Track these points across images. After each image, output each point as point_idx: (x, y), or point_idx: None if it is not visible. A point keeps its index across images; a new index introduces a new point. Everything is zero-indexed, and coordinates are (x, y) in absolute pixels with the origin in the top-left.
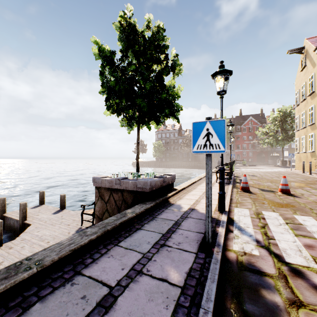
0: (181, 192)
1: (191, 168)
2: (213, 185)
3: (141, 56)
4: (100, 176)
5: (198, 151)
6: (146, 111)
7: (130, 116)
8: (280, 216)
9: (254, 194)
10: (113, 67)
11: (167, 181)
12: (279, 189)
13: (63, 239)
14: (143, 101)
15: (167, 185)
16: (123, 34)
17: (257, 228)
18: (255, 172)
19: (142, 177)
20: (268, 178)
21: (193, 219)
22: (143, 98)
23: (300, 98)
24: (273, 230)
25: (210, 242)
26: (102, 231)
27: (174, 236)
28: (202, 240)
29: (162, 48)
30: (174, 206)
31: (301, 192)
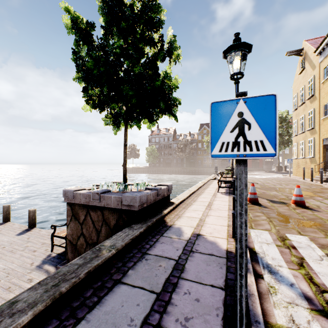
0: (179, 206)
1: (186, 174)
2: (216, 196)
3: (129, 34)
4: (74, 188)
5: (223, 154)
6: (134, 102)
7: (115, 112)
8: (313, 242)
9: (265, 207)
10: (93, 48)
11: (162, 194)
12: (292, 201)
13: (20, 275)
14: (130, 89)
15: (162, 198)
16: (105, 5)
17: (294, 268)
18: (255, 179)
19: (130, 189)
20: (271, 185)
21: (201, 254)
22: (131, 86)
23: (299, 102)
24: (317, 270)
25: (244, 322)
26: (48, 298)
27: (176, 299)
28: (225, 309)
29: (155, 23)
30: (172, 231)
31: (315, 203)
